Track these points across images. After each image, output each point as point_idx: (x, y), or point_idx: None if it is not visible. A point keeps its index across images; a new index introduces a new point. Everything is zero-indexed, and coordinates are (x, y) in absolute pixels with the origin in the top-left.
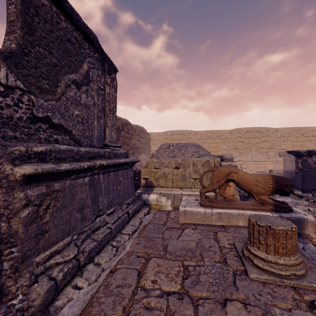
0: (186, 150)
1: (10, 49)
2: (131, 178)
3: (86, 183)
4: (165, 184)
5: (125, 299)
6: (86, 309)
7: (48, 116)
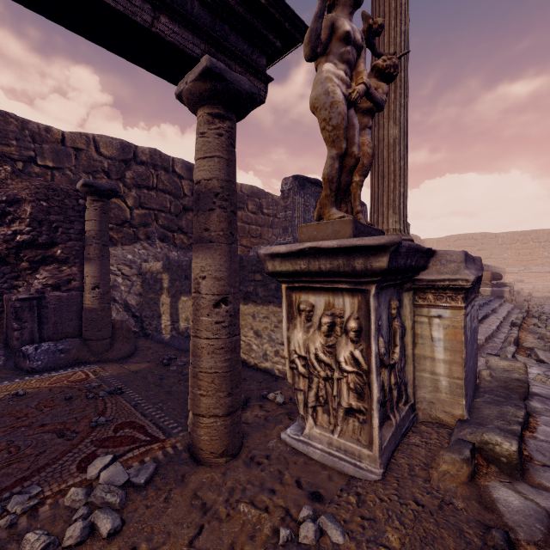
0: None
1: None
2: None
3: None
4: None
5: None
6: None
7: None
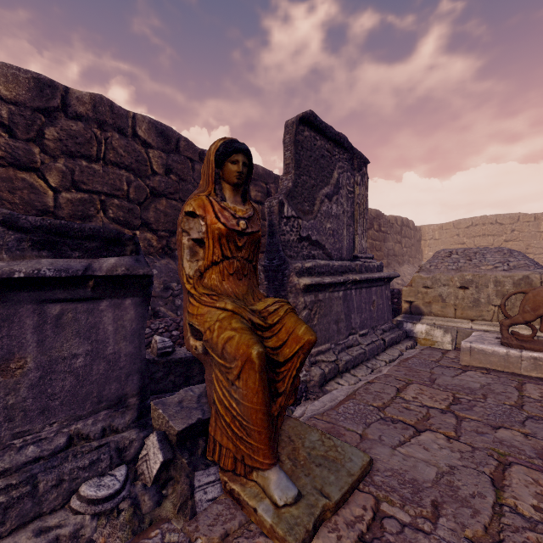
0: (483, 259)
1: (289, 188)
2: (386, 298)
3: (340, 297)
4: (442, 311)
5: (384, 399)
6: (351, 395)
7: (308, 235)
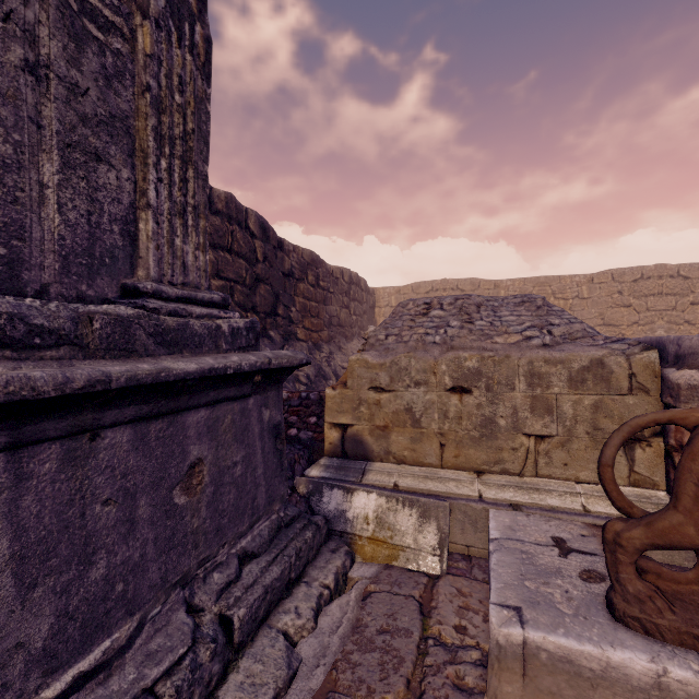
0: (497, 319)
1: None
2: (267, 435)
3: None
4: (413, 451)
5: None
6: None
7: None
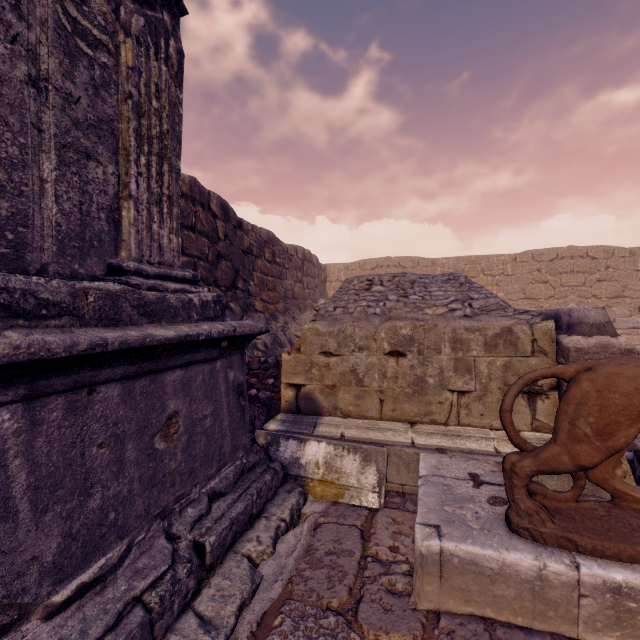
0: (428, 294)
1: None
2: (232, 393)
3: None
4: (357, 406)
5: None
6: None
7: None
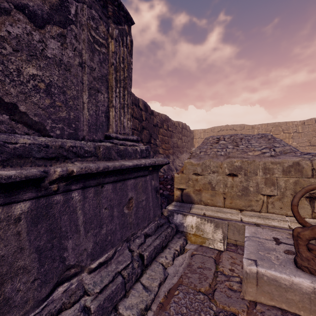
0: (249, 145)
1: None
2: (153, 190)
3: (17, 217)
4: (212, 200)
5: None
6: None
7: None
